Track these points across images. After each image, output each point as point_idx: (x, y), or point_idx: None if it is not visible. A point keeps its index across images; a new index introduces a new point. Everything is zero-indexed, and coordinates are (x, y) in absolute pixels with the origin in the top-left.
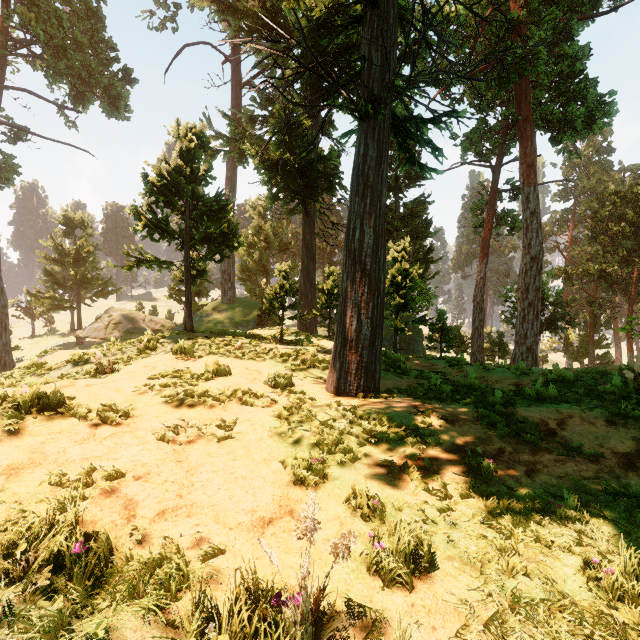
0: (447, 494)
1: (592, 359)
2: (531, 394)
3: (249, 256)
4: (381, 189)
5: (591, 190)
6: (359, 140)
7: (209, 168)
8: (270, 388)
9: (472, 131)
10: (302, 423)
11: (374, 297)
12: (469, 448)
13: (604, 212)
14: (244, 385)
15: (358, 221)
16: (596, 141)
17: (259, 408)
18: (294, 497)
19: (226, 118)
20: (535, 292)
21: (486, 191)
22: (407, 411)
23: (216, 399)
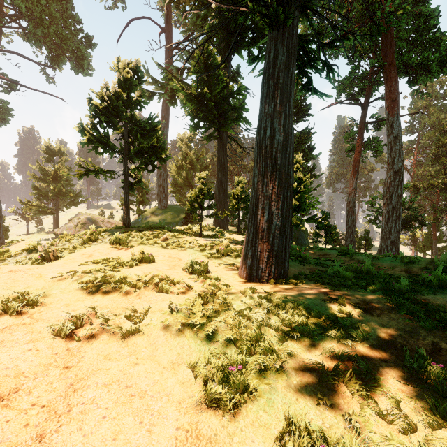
0: (409, 422)
1: (435, 251)
2: (432, 281)
3: (179, 175)
4: (290, 90)
5: (431, 126)
6: (269, 47)
7: (142, 95)
8: (187, 274)
9: (345, 78)
10: (217, 313)
11: (284, 190)
12: (399, 343)
13: (445, 140)
14: (163, 271)
15: (269, 120)
16: (435, 89)
17: (174, 295)
18: (206, 431)
19: (160, 67)
20: (397, 198)
21: (356, 124)
22: (320, 298)
23: (132, 285)
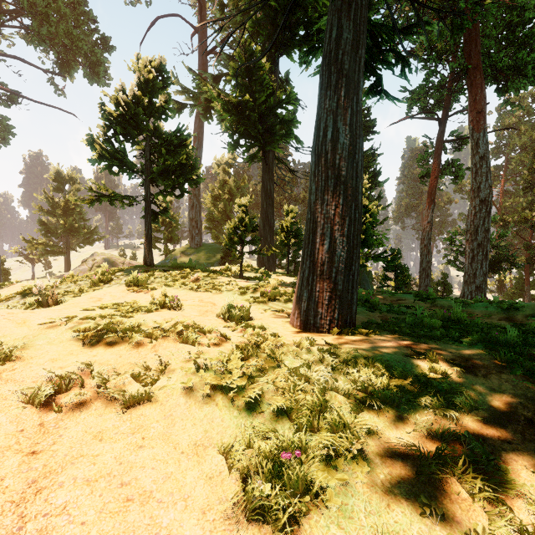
0: None
1: (528, 299)
2: None
3: (215, 207)
4: (358, 79)
5: (522, 147)
6: (330, 23)
7: (168, 100)
8: (223, 321)
9: (418, 87)
10: (262, 372)
11: (351, 210)
12: (522, 415)
13: None
14: (191, 318)
15: (330, 118)
16: (527, 103)
17: (203, 348)
18: None
19: (191, 73)
20: (484, 233)
21: (431, 143)
22: (402, 353)
23: (147, 335)
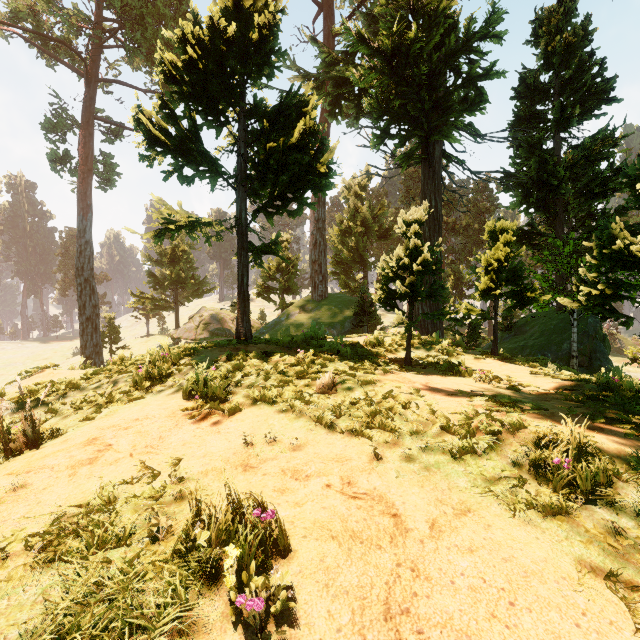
0: None
1: None
2: None
3: (343, 246)
4: None
5: None
6: None
7: (273, 34)
8: None
9: None
10: None
11: None
12: None
13: None
14: None
15: None
16: None
17: None
18: None
19: (314, 44)
20: None
21: None
22: None
23: None
